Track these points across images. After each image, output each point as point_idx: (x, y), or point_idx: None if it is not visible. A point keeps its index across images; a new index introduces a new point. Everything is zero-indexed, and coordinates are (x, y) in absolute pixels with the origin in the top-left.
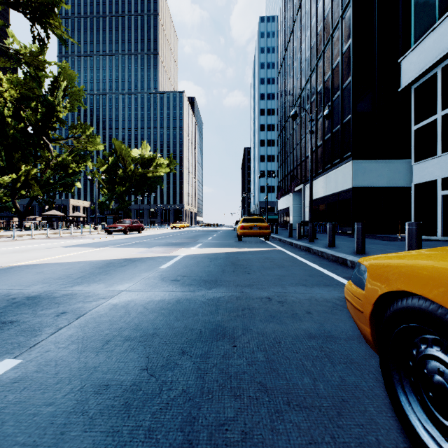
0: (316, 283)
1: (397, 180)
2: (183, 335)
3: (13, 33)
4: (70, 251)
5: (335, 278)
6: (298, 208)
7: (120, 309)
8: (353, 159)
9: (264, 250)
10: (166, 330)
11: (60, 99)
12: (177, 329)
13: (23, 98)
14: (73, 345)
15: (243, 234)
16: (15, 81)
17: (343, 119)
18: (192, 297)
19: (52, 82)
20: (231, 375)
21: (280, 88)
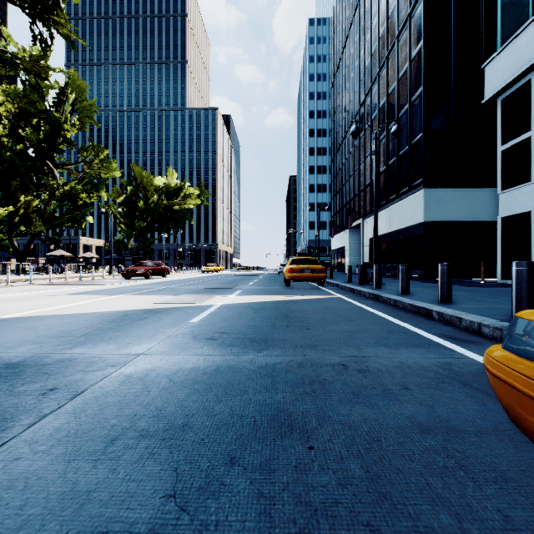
0: (400, 343)
1: (478, 213)
2: (228, 428)
3: (9, 33)
4: (76, 300)
5: (424, 336)
6: (356, 248)
7: (136, 383)
8: (424, 188)
9: (321, 299)
10: (203, 418)
11: (68, 115)
12: (219, 416)
13: (22, 113)
14: (58, 447)
15: (292, 278)
16: (13, 93)
17: (412, 139)
18: (236, 364)
19: (57, 95)
20: (316, 508)
21: (333, 104)
